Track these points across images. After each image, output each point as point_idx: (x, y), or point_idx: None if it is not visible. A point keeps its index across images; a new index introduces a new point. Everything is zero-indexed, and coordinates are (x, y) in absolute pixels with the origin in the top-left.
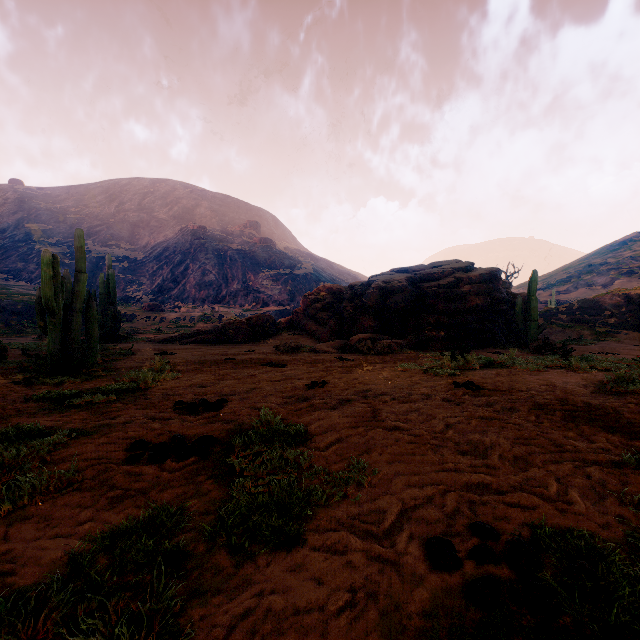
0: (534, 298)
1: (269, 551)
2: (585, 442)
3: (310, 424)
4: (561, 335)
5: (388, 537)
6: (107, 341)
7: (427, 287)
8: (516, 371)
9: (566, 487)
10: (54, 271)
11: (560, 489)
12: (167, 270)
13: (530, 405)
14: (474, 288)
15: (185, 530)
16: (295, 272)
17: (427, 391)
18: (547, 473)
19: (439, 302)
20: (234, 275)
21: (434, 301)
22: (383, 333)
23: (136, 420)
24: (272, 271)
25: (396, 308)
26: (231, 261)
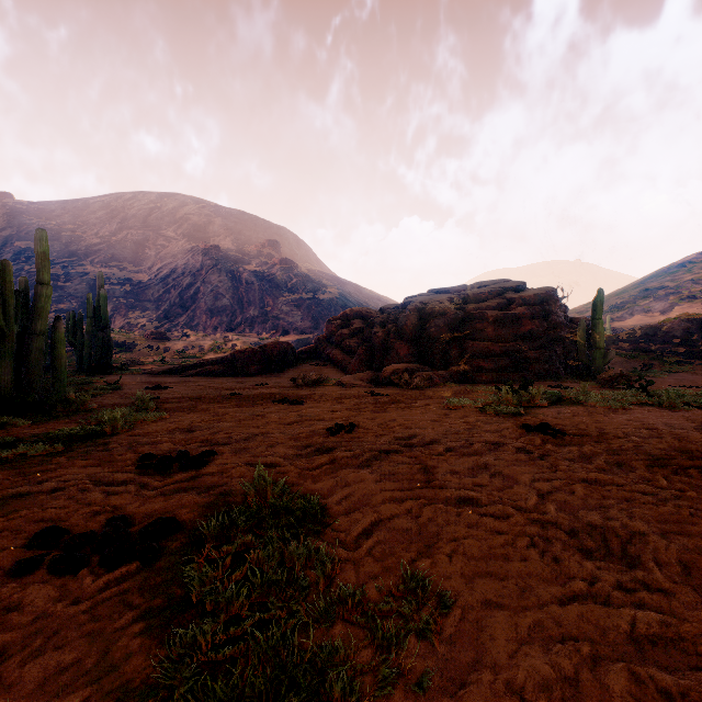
0: (600, 322)
1: None
2: None
3: (331, 493)
4: (624, 366)
5: None
6: (96, 373)
7: (473, 309)
8: (595, 409)
9: None
10: (4, 281)
11: None
12: (175, 294)
13: (644, 459)
14: (528, 310)
15: None
16: (319, 296)
17: (493, 438)
18: None
19: (488, 326)
20: (250, 300)
21: (482, 325)
22: (421, 363)
23: (73, 486)
24: (293, 295)
25: (437, 333)
26: (247, 284)
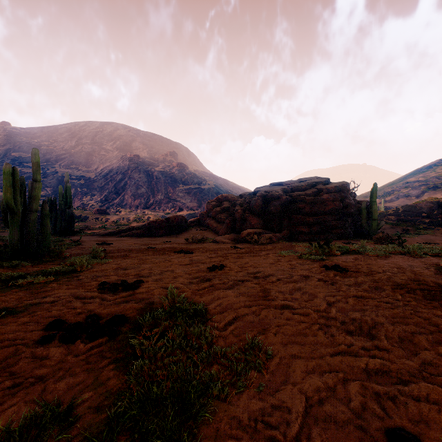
0: (375, 203)
1: None
2: None
3: (211, 303)
4: (391, 230)
5: None
6: (64, 235)
7: (297, 195)
8: (368, 256)
9: None
10: (14, 180)
11: None
12: (111, 185)
13: (391, 285)
14: (331, 196)
15: (69, 436)
16: (202, 187)
17: (305, 273)
18: (441, 358)
19: (306, 206)
20: (159, 189)
21: (302, 205)
22: (265, 229)
23: (63, 299)
24: (185, 186)
25: (274, 210)
26: (157, 179)
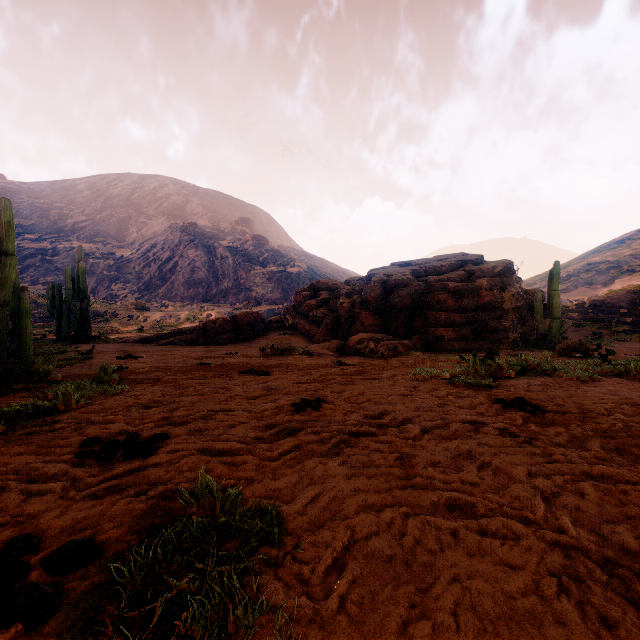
0: (556, 293)
1: None
2: None
3: (294, 494)
4: (575, 335)
5: None
6: (74, 342)
7: (435, 281)
8: (564, 380)
9: None
10: None
11: None
12: (155, 267)
13: None
14: (487, 282)
15: None
16: (288, 270)
17: (470, 416)
18: None
19: (449, 297)
20: (225, 273)
21: (443, 296)
22: (385, 332)
23: None
24: (265, 269)
25: (400, 304)
26: (222, 258)
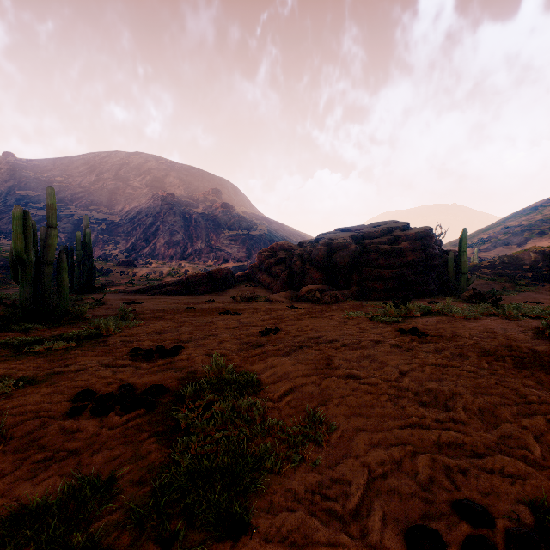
0: (464, 253)
1: (209, 543)
2: (548, 391)
3: (263, 372)
4: (486, 287)
5: (356, 520)
6: (83, 292)
7: (369, 244)
8: (454, 318)
9: (548, 447)
10: (25, 226)
11: (543, 450)
12: (140, 231)
13: (478, 351)
14: (410, 245)
15: (111, 508)
16: (251, 233)
17: (376, 337)
18: (523, 430)
19: (380, 257)
20: (198, 235)
21: (375, 256)
22: (329, 285)
23: (90, 367)
24: (231, 232)
25: (341, 262)
26: (196, 223)
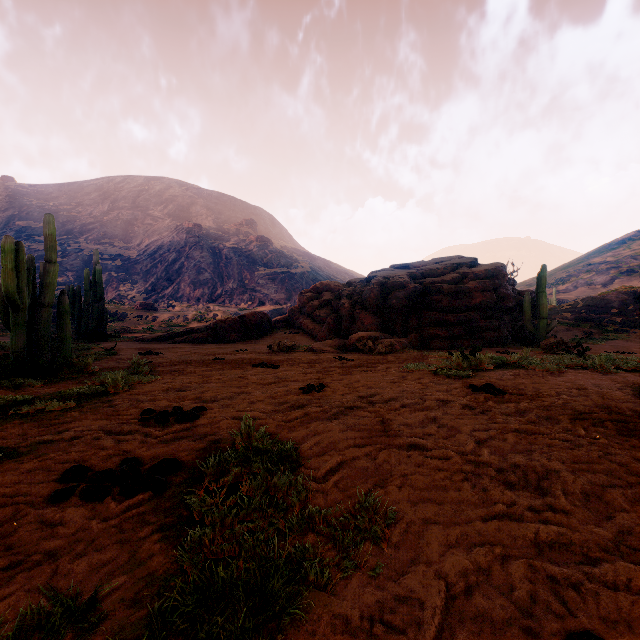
0: (543, 294)
1: None
2: None
3: (304, 440)
4: (567, 334)
5: None
6: (92, 340)
7: (430, 283)
8: (535, 372)
9: None
10: (18, 260)
11: None
12: (161, 268)
13: (570, 414)
14: (479, 284)
15: None
16: (292, 271)
17: (442, 396)
18: None
19: (443, 298)
20: (230, 274)
21: (438, 297)
22: (384, 331)
23: (88, 435)
24: (268, 270)
25: (398, 305)
26: (227, 259)
